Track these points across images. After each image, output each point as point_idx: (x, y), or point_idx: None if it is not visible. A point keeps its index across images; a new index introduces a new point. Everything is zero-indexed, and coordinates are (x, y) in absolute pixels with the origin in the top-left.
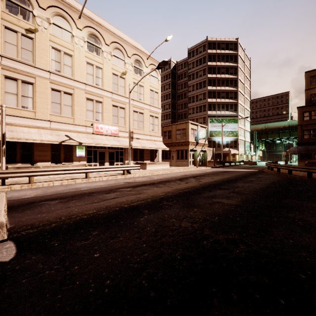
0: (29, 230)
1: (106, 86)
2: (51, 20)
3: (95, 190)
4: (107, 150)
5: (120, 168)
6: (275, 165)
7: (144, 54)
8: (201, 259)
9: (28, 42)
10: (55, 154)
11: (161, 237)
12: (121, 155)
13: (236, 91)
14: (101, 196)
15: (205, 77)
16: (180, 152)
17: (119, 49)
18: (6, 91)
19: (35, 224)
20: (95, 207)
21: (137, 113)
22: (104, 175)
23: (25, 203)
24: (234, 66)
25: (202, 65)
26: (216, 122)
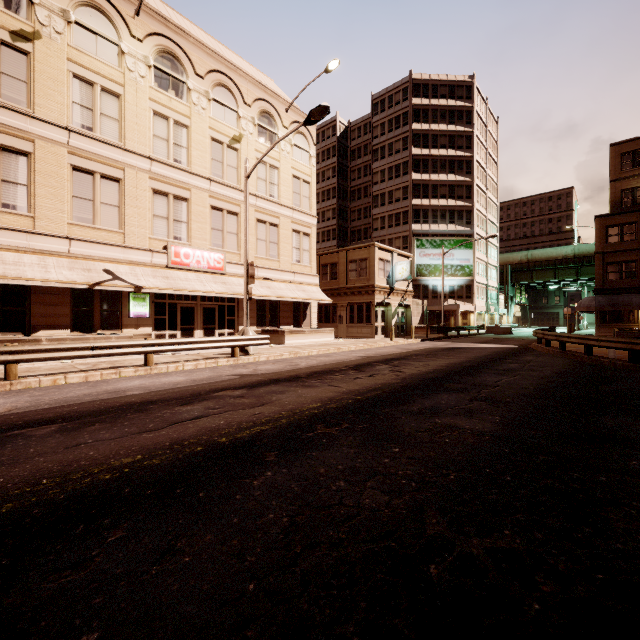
0: None
1: (198, 164)
2: (71, 15)
3: (159, 396)
4: (200, 303)
5: (224, 343)
6: (555, 336)
7: (280, 99)
8: None
9: (17, 60)
10: (81, 311)
11: (305, 549)
12: (230, 314)
13: (470, 184)
14: (168, 413)
15: (407, 155)
16: (357, 308)
17: (226, 87)
18: None
19: None
20: (144, 444)
21: (264, 225)
22: (189, 358)
23: None
24: (465, 133)
25: (401, 130)
26: (430, 247)
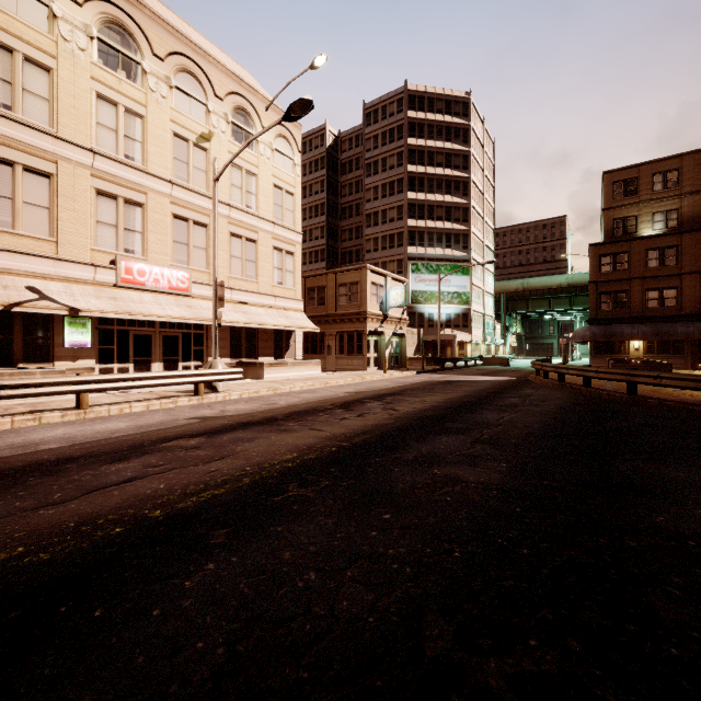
0: None
1: (156, 163)
2: None
3: (83, 451)
4: (159, 330)
5: (185, 378)
6: (554, 367)
7: (259, 95)
8: None
9: None
10: None
11: None
12: (197, 343)
13: (467, 206)
14: (89, 475)
15: (402, 171)
16: (347, 337)
17: (193, 74)
18: None
19: None
20: (36, 526)
21: (239, 240)
22: (140, 398)
23: None
24: (462, 153)
25: (396, 145)
26: (425, 272)
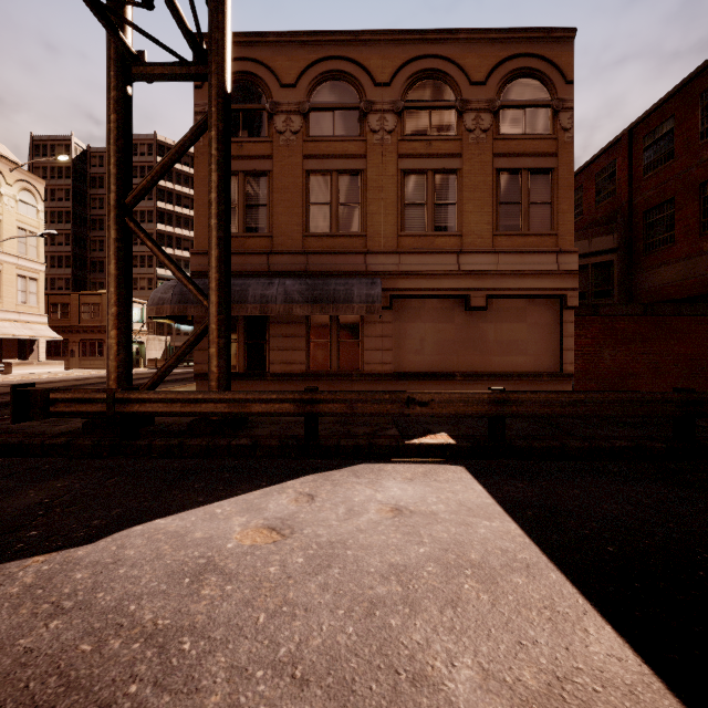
0: None
1: None
2: None
3: None
4: None
5: None
6: None
7: (3, 160)
8: None
9: None
10: None
11: None
12: None
13: None
14: None
15: (153, 205)
16: (90, 344)
17: None
18: None
19: None
20: None
21: None
22: None
23: None
24: None
25: None
26: None
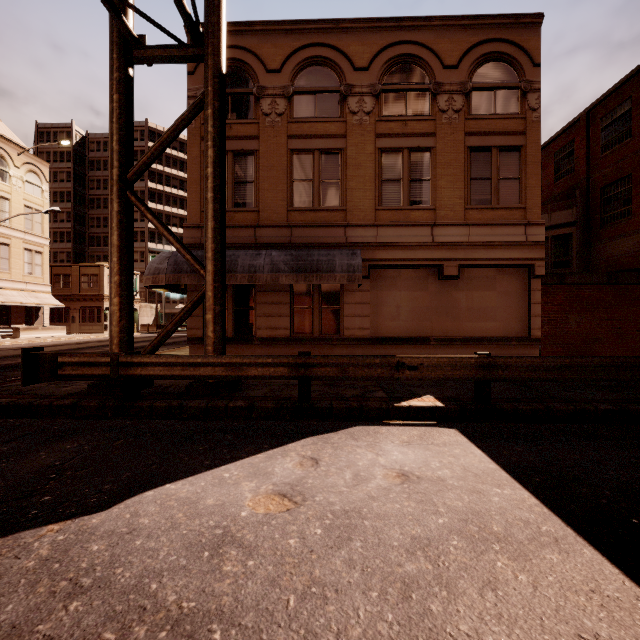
0: None
1: None
2: None
3: None
4: None
5: None
6: None
7: (12, 145)
8: None
9: None
10: None
11: None
12: None
13: None
14: None
15: (145, 186)
16: (89, 311)
17: None
18: None
19: None
20: None
21: None
22: None
23: None
24: None
25: None
26: None
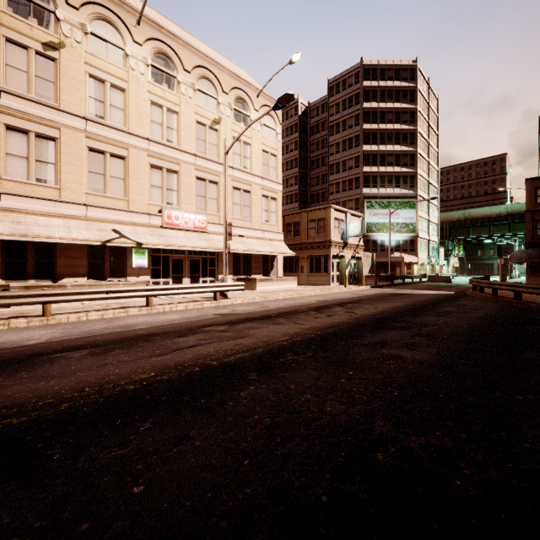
0: (12, 418)
1: (186, 143)
2: (87, 27)
3: (160, 330)
4: (188, 256)
5: (208, 288)
6: (488, 283)
7: (252, 87)
8: (376, 506)
9: (47, 65)
10: (95, 263)
11: (284, 440)
12: (211, 265)
13: (414, 153)
14: (169, 342)
15: (359, 129)
16: (316, 259)
17: (208, 79)
18: (9, 151)
19: (29, 403)
20: (155, 365)
21: (239, 192)
22: (180, 301)
23: (25, 355)
24: (410, 110)
25: (354, 109)
26: (378, 208)
